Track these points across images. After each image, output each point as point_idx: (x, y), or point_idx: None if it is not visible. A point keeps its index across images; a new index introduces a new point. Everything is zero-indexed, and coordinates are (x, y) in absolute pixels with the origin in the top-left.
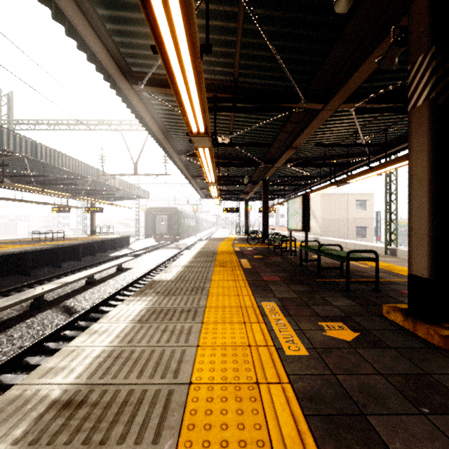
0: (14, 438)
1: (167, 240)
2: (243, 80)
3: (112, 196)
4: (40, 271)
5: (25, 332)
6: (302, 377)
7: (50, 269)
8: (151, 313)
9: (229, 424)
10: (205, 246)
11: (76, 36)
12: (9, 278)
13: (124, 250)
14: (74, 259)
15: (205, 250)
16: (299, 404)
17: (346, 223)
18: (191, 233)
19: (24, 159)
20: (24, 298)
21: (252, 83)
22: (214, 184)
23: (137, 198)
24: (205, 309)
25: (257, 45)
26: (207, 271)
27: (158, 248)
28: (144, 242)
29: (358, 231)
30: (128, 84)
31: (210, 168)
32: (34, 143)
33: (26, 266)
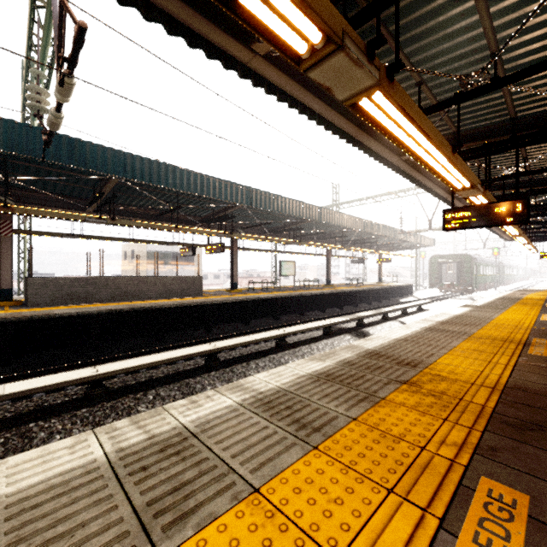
0: (451, 316)
1: (455, 291)
2: (538, 176)
3: (395, 247)
4: (360, 305)
5: (390, 326)
6: (541, 322)
7: (365, 304)
8: (473, 310)
9: (508, 321)
10: (509, 295)
11: (431, 192)
12: (349, 307)
13: (410, 298)
14: (375, 300)
15: (508, 297)
16: (534, 322)
17: None
18: (489, 284)
19: (356, 231)
20: (383, 311)
21: (546, 175)
22: (518, 236)
23: (421, 246)
24: (503, 312)
25: (544, 167)
26: (507, 305)
27: (445, 298)
28: (426, 292)
29: None
30: (449, 196)
31: (511, 229)
32: (364, 221)
33: (355, 301)
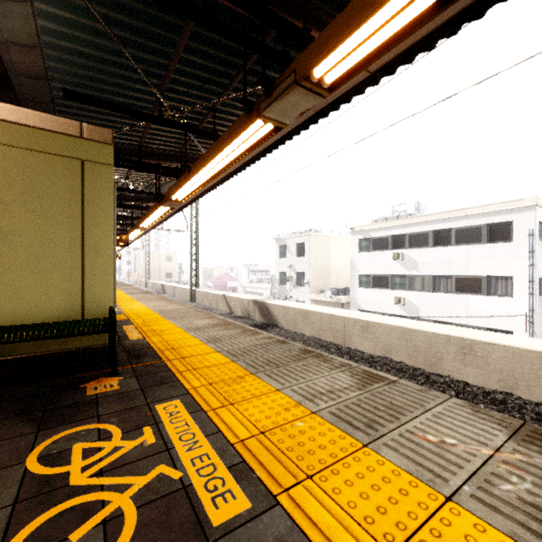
0: None
1: None
2: None
3: None
4: None
5: None
6: None
7: None
8: None
9: None
10: None
11: None
12: None
13: None
14: None
15: None
16: None
17: (160, 270)
18: None
19: None
20: None
21: None
22: None
23: None
24: None
25: None
26: None
27: None
28: None
29: (167, 275)
30: None
31: None
32: None
33: None
